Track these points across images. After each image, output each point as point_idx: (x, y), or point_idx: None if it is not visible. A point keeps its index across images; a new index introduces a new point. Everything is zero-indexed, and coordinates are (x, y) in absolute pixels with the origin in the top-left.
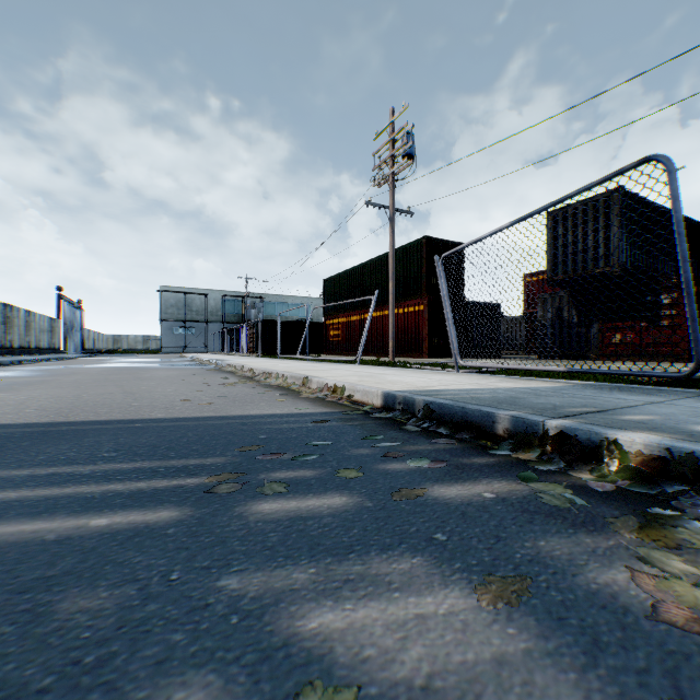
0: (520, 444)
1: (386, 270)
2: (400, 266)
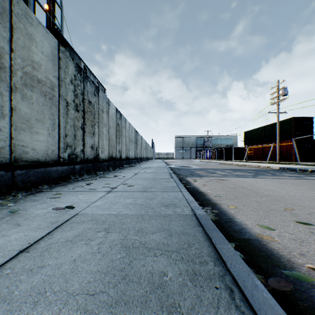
0: (298, 171)
1: (274, 129)
2: (281, 127)
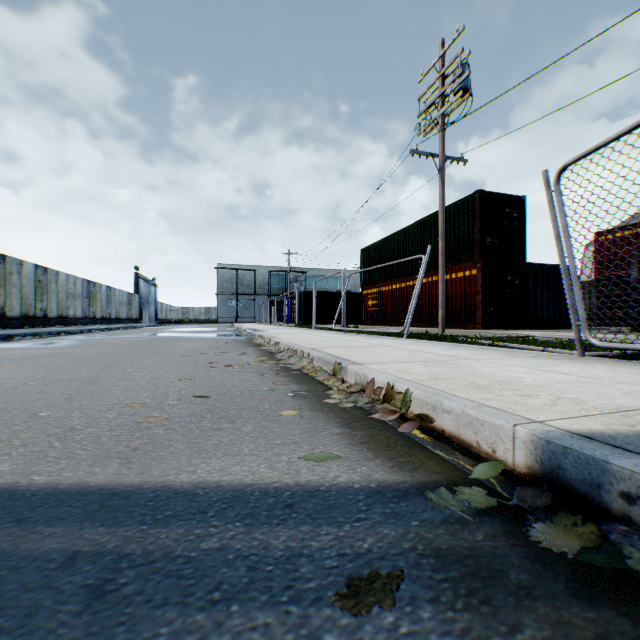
0: None
1: (429, 234)
2: (447, 227)
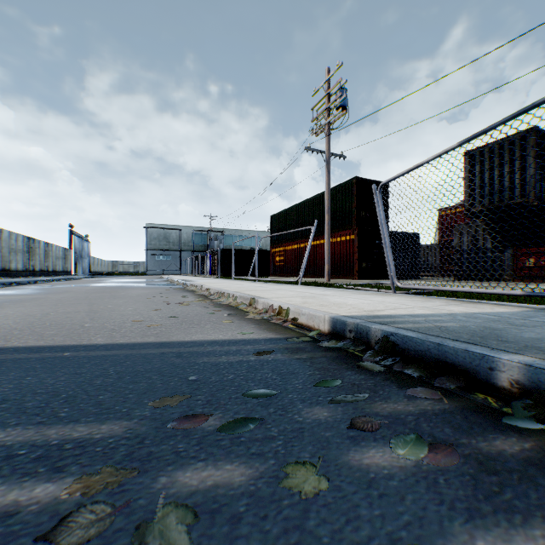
0: None
1: (322, 207)
2: (334, 203)
